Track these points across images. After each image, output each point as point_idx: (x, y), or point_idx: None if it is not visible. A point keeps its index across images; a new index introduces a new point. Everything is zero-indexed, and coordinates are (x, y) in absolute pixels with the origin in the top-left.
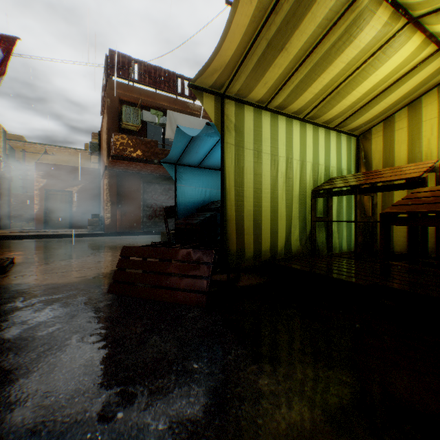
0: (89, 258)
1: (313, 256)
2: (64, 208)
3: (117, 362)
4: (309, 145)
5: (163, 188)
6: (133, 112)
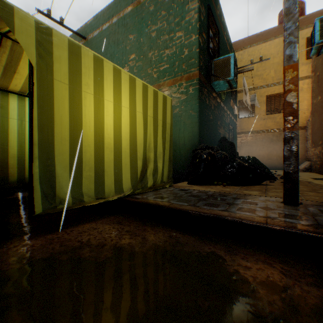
0: None
1: None
2: None
3: None
4: None
5: None
6: None
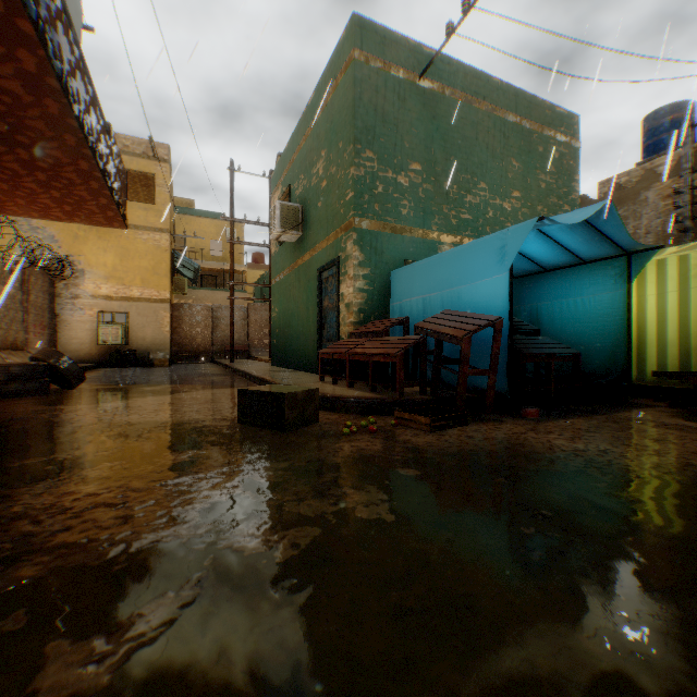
0: None
1: None
2: None
3: None
4: None
5: None
6: None
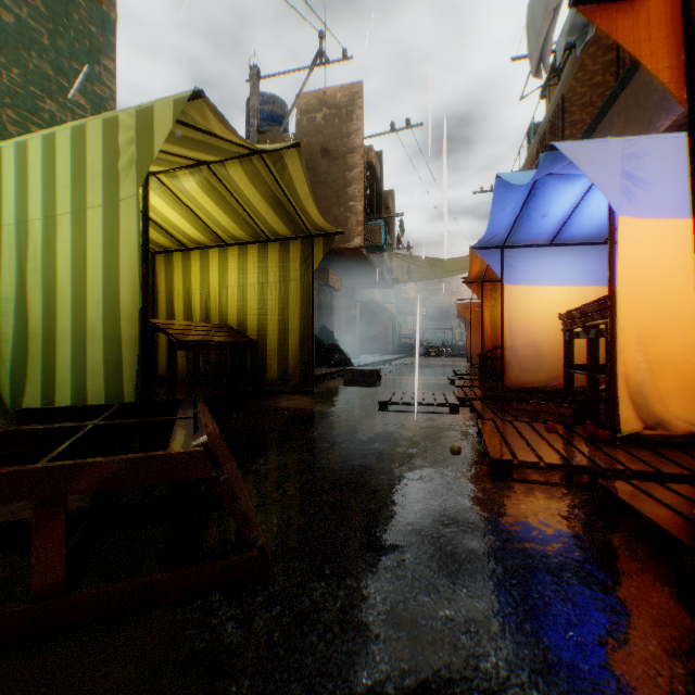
0: None
1: None
2: None
3: (364, 458)
4: None
5: None
6: None
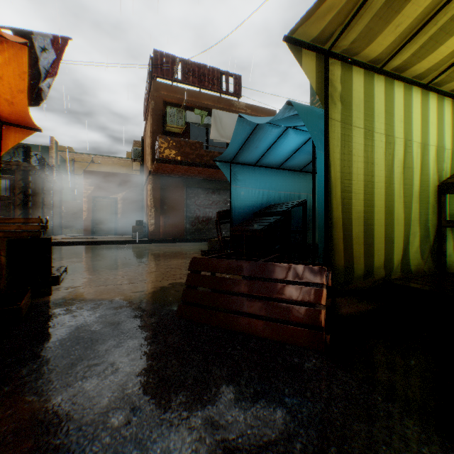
0: (140, 268)
1: (449, 276)
2: (109, 215)
3: None
4: (431, 122)
5: (206, 192)
6: (177, 113)
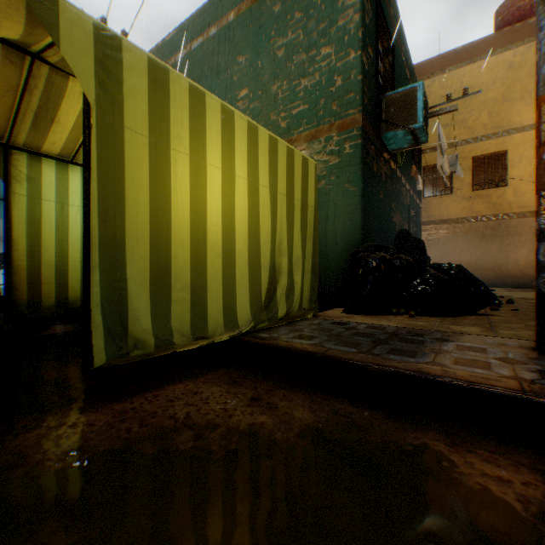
0: None
1: None
2: None
3: None
4: None
5: None
6: None
